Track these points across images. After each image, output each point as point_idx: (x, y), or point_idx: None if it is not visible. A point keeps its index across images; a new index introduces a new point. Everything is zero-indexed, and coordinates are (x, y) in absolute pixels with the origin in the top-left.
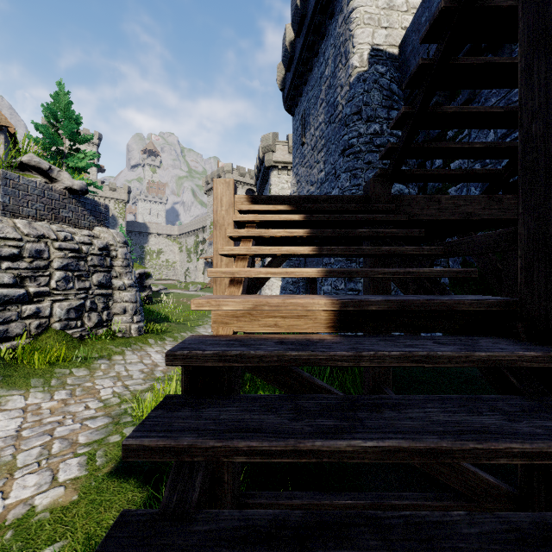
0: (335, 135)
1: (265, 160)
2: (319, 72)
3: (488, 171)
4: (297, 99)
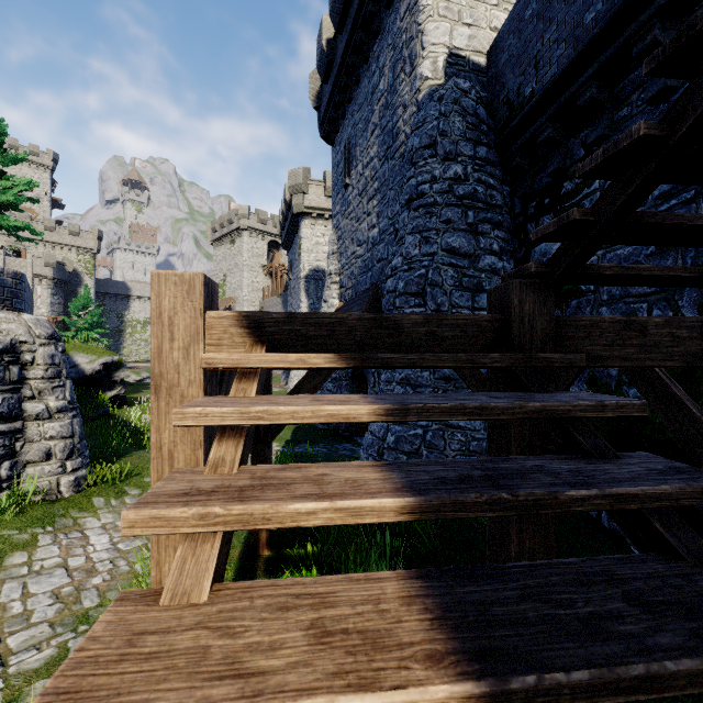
0: (394, 177)
1: (293, 205)
2: (370, 84)
3: None
4: (339, 123)
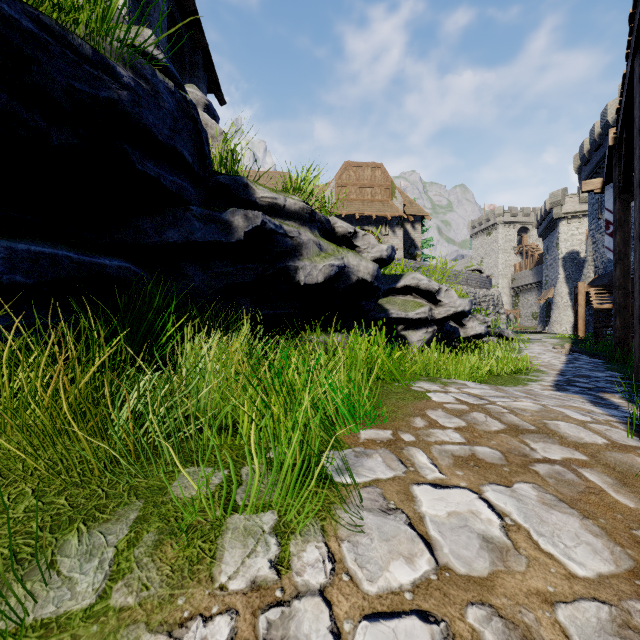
0: None
1: (553, 214)
2: None
3: None
4: None
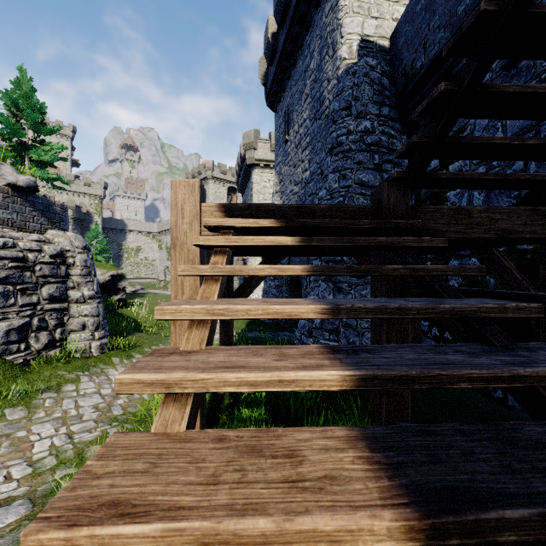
0: (321, 133)
1: (246, 158)
2: (304, 65)
3: (533, 176)
4: (280, 95)
